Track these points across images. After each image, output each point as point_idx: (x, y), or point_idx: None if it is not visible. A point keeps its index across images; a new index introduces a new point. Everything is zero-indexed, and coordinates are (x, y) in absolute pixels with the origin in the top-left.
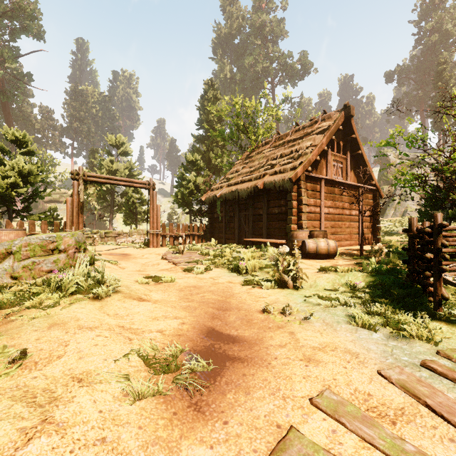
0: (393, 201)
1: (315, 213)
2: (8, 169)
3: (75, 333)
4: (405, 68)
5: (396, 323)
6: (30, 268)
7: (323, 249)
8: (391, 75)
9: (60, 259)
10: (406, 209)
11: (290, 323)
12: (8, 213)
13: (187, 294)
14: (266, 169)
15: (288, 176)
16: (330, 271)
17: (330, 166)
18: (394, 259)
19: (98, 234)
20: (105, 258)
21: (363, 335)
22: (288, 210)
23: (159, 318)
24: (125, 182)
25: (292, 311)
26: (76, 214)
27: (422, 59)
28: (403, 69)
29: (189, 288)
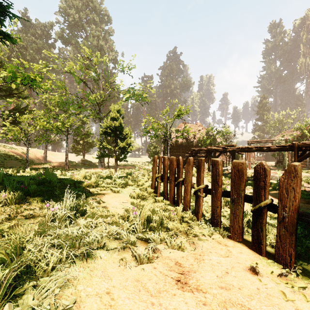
0: None
1: None
2: None
3: None
4: None
5: None
6: None
7: None
8: None
9: None
10: None
11: None
12: None
13: None
14: None
15: None
16: None
17: None
18: None
19: None
20: None
21: None
22: None
23: None
24: None
25: None
26: None
27: None
28: None
29: None
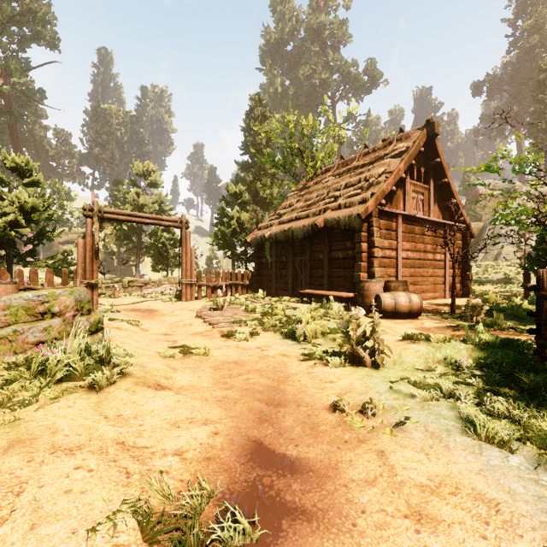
0: (494, 243)
1: (390, 258)
2: (7, 204)
3: (42, 461)
4: (497, 77)
5: (542, 437)
6: (11, 340)
7: (404, 305)
8: (479, 86)
9: (53, 326)
10: (500, 251)
11: (376, 433)
12: (8, 258)
13: (224, 375)
14: (328, 202)
15: (356, 211)
16: (420, 340)
17: (409, 198)
18: (499, 321)
19: (120, 283)
20: (124, 317)
21: (494, 459)
22: (356, 254)
23: (181, 424)
24: (151, 219)
25: (377, 410)
26: (89, 259)
27: (518, 66)
28: (494, 79)
29: (229, 364)
